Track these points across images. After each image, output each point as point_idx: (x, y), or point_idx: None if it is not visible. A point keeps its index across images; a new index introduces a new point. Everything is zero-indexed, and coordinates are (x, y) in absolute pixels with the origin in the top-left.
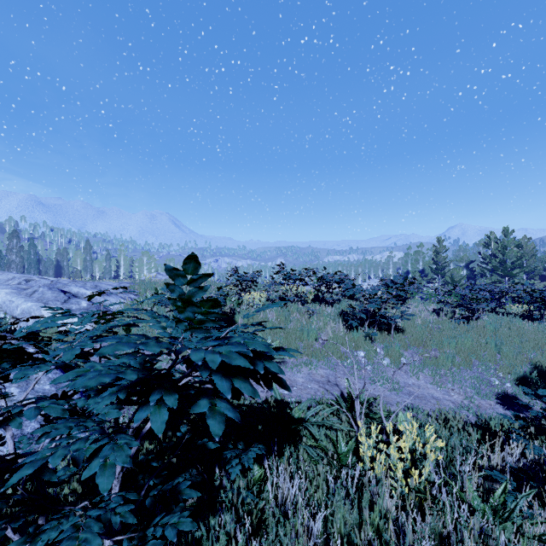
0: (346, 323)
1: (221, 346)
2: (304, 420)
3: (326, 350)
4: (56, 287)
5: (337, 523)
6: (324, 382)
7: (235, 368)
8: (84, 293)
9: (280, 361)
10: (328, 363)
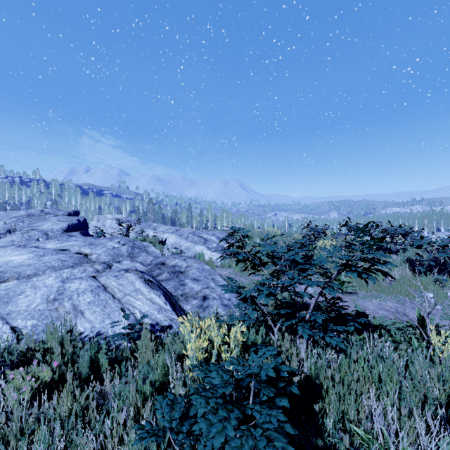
0: (413, 269)
1: (378, 253)
2: (382, 327)
3: (393, 288)
4: (195, 234)
5: (416, 369)
6: (393, 311)
7: (380, 262)
8: (210, 238)
9: (353, 291)
10: (395, 299)
